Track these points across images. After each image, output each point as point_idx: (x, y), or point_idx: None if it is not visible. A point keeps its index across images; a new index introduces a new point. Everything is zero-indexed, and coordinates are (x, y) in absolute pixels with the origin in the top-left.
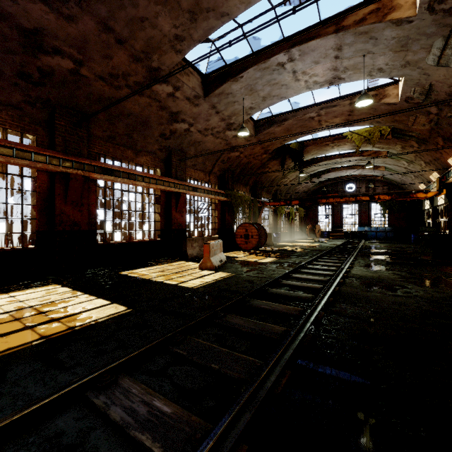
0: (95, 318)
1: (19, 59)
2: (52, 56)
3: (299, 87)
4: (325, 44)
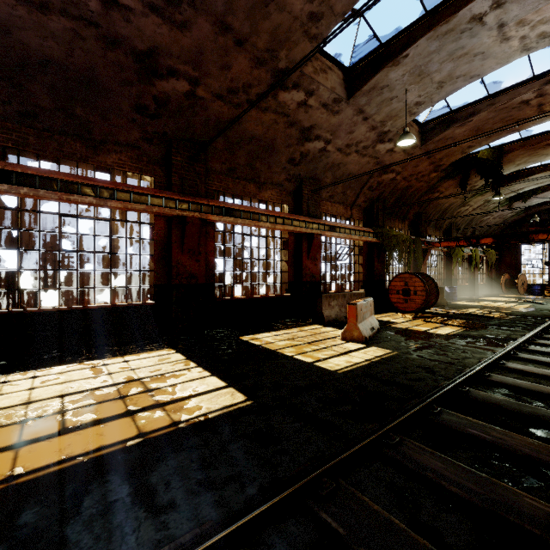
0: (205, 411)
1: (135, 90)
2: (167, 80)
3: (506, 52)
4: None
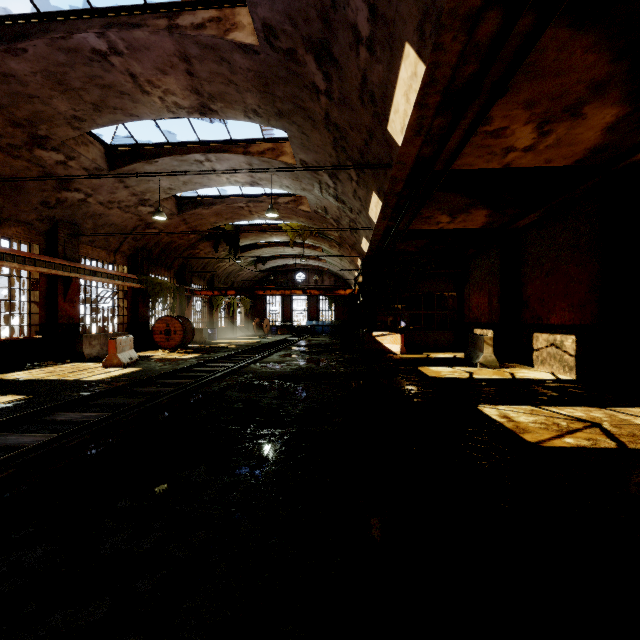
0: None
1: None
2: None
3: (222, 181)
4: (238, 159)
